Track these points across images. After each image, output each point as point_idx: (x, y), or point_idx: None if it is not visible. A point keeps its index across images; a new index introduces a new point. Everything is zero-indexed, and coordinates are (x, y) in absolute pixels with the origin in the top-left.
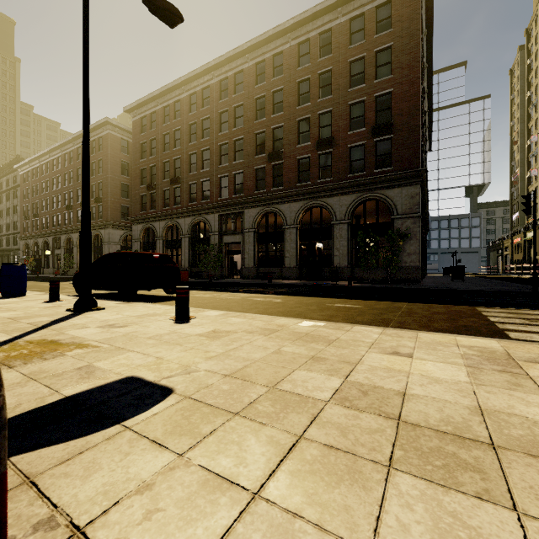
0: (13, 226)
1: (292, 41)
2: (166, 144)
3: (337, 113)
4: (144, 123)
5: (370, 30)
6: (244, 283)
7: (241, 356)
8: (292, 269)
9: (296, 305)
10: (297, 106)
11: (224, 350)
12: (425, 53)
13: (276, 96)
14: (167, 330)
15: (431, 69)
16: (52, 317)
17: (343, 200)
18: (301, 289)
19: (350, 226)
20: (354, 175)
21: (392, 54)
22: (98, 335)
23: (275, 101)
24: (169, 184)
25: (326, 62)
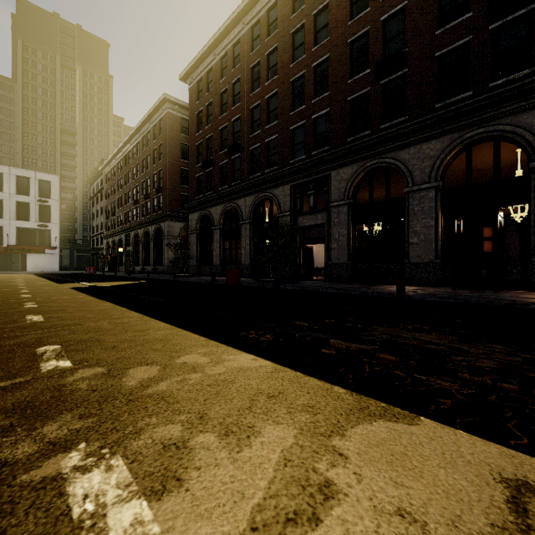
0: (101, 227)
1: None
2: (223, 106)
3: None
4: (200, 88)
5: None
6: (341, 294)
7: None
8: (426, 267)
9: None
10: None
11: None
12: None
13: None
14: None
15: None
16: None
17: None
18: None
19: None
20: None
21: None
22: None
23: None
24: (227, 156)
25: None
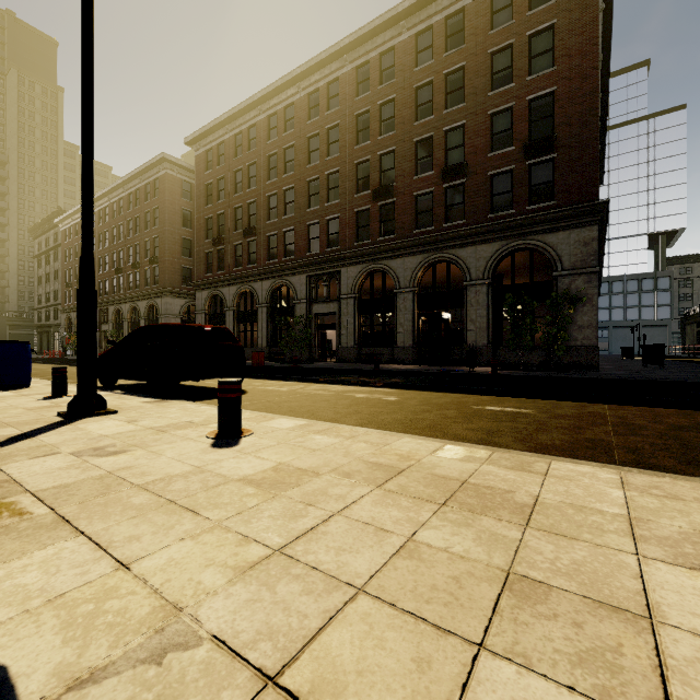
0: (54, 296)
1: (407, 32)
2: (238, 184)
3: (472, 127)
4: (210, 158)
5: (520, 5)
6: (340, 369)
7: (320, 566)
8: (407, 350)
9: (421, 407)
10: (414, 122)
11: (284, 538)
12: (600, 38)
13: (385, 110)
14: (188, 465)
15: (608, 62)
16: (22, 427)
17: (480, 252)
18: (424, 378)
19: (491, 287)
20: (498, 215)
21: (555, 36)
22: (53, 476)
23: (384, 117)
24: (242, 237)
25: (456, 57)
